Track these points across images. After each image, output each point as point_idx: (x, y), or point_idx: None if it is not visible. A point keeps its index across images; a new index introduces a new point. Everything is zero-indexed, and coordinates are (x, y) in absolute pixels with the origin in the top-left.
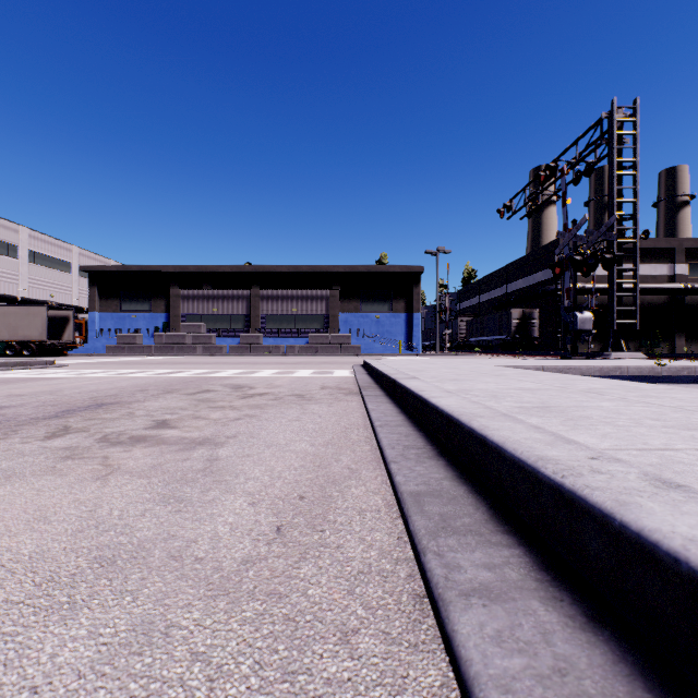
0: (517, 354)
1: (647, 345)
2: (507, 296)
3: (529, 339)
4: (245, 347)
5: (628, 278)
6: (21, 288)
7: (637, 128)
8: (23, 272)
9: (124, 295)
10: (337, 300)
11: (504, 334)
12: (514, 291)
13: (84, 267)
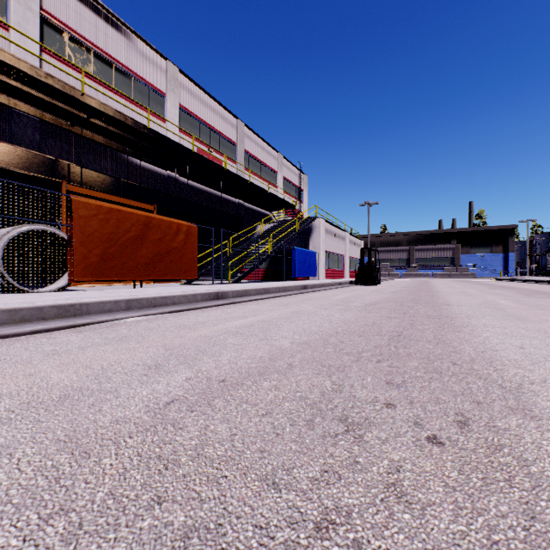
0: None
1: None
2: None
3: None
4: (410, 274)
5: None
6: None
7: None
8: None
9: None
10: (459, 250)
11: None
12: None
13: None
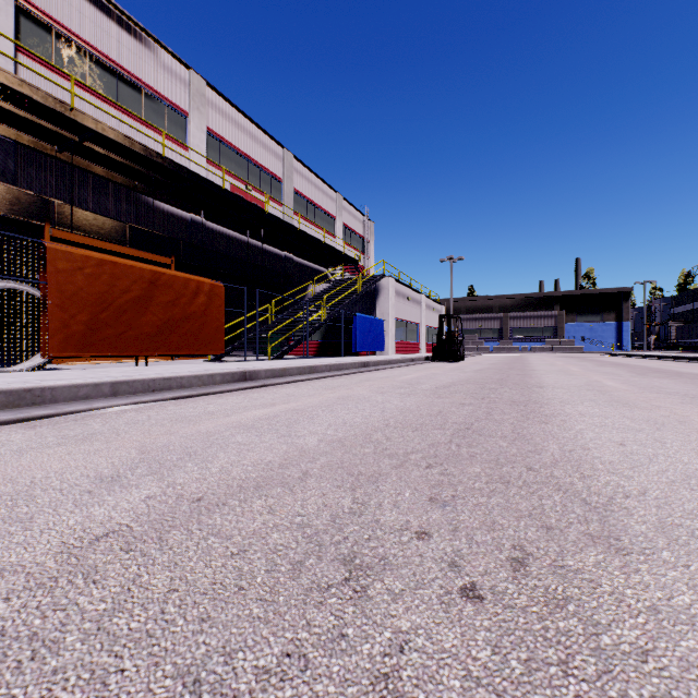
0: None
1: None
2: None
3: None
4: (503, 348)
5: None
6: None
7: None
8: None
9: None
10: (563, 317)
11: None
12: None
13: None
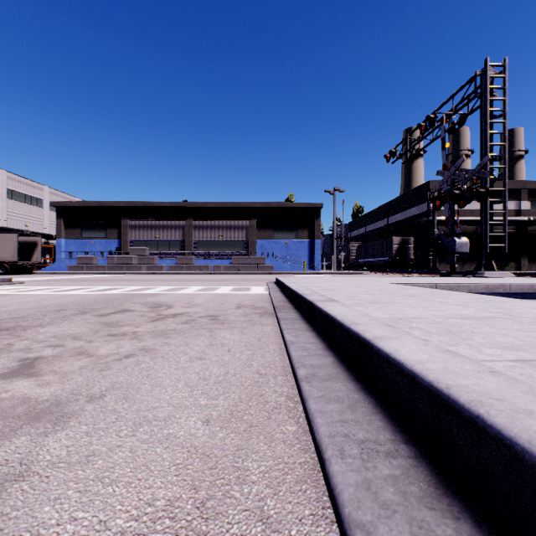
0: (399, 273)
1: (498, 265)
2: (388, 226)
3: (406, 260)
4: (181, 266)
5: None
6: (1, 219)
7: (506, 83)
8: (2, 206)
9: (85, 225)
10: (254, 229)
11: (386, 256)
12: (393, 223)
13: (52, 203)
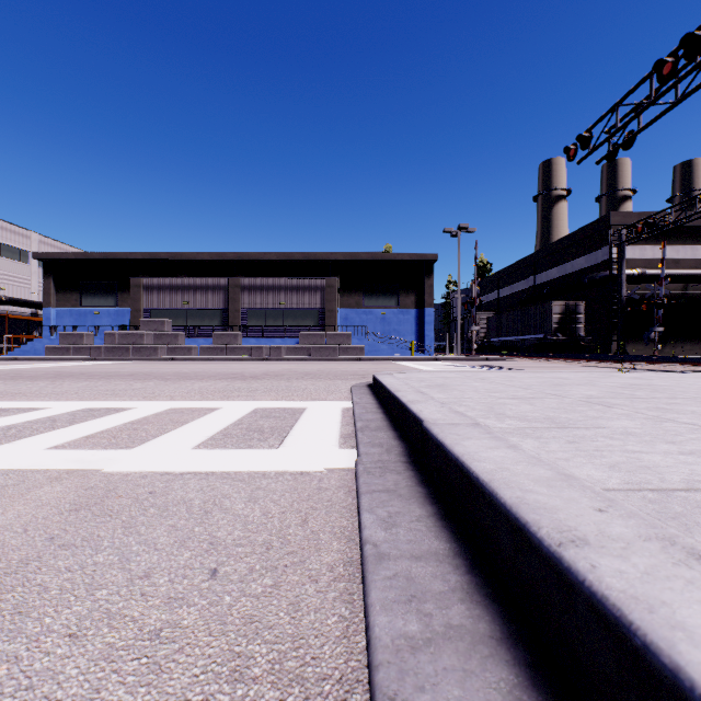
0: (581, 359)
1: None
2: (535, 288)
3: (574, 339)
4: (220, 348)
5: (696, 263)
6: None
7: None
8: None
9: (86, 287)
10: (335, 291)
11: (540, 332)
12: (544, 283)
13: (37, 254)
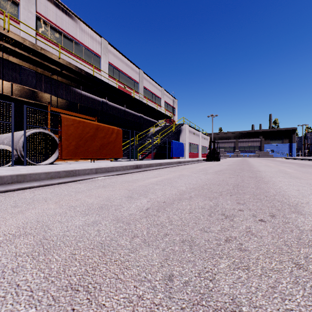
0: None
1: None
2: None
3: None
4: (235, 155)
5: None
6: None
7: None
8: None
9: None
10: (263, 141)
11: None
12: None
13: None
